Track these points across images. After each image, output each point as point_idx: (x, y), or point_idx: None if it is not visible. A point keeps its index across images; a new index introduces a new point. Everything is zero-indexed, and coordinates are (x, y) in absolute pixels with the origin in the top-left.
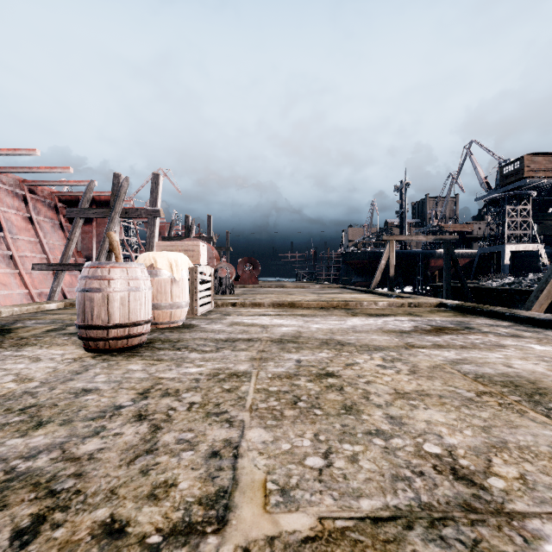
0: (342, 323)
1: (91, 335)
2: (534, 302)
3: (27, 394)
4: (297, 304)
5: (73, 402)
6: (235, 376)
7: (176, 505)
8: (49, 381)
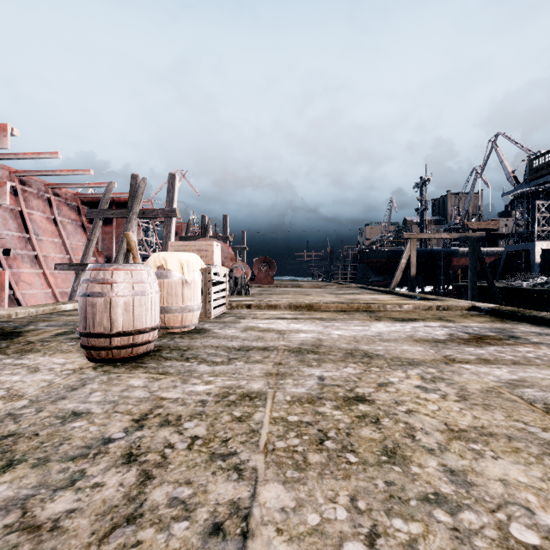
0: (366, 329)
1: (93, 344)
2: None
3: (9, 417)
4: (315, 307)
5: (57, 431)
6: (248, 398)
7: None
8: (39, 399)
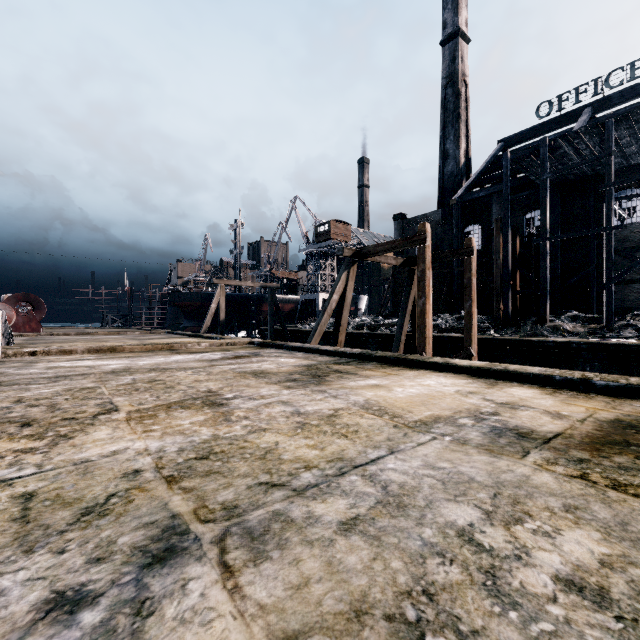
0: (167, 359)
1: None
2: (312, 338)
3: None
4: (118, 349)
5: None
6: (88, 388)
7: (93, 412)
8: None
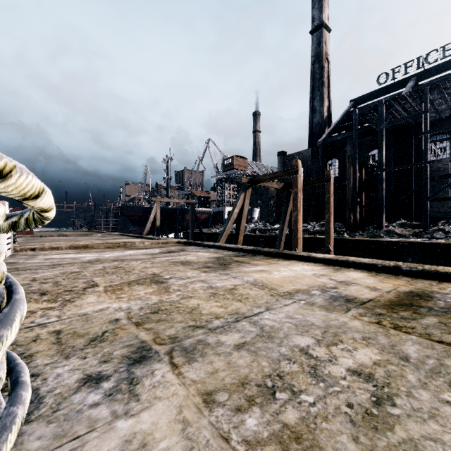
0: (123, 253)
1: None
2: (220, 239)
3: None
4: (89, 246)
5: None
6: (75, 272)
7: (82, 287)
8: None
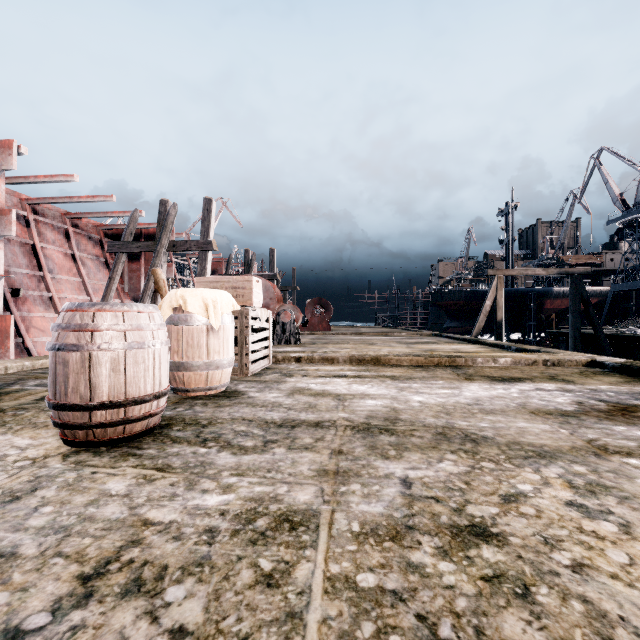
0: (457, 394)
1: (66, 420)
2: None
3: None
4: (382, 360)
5: None
6: (288, 525)
7: None
8: None
